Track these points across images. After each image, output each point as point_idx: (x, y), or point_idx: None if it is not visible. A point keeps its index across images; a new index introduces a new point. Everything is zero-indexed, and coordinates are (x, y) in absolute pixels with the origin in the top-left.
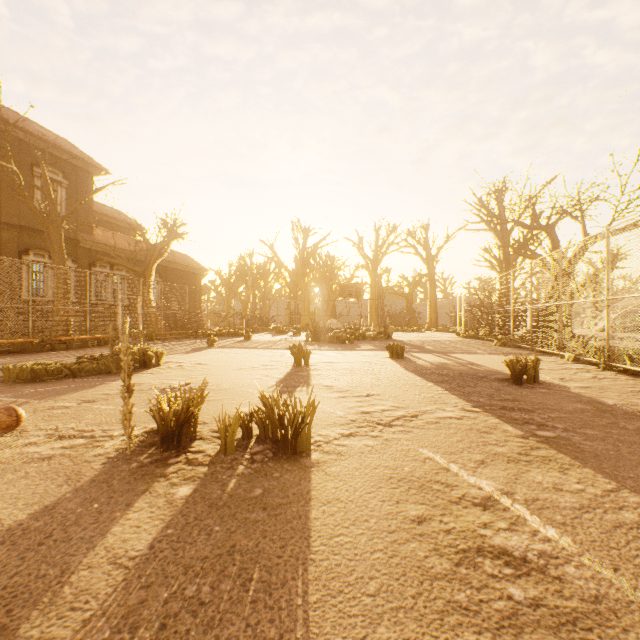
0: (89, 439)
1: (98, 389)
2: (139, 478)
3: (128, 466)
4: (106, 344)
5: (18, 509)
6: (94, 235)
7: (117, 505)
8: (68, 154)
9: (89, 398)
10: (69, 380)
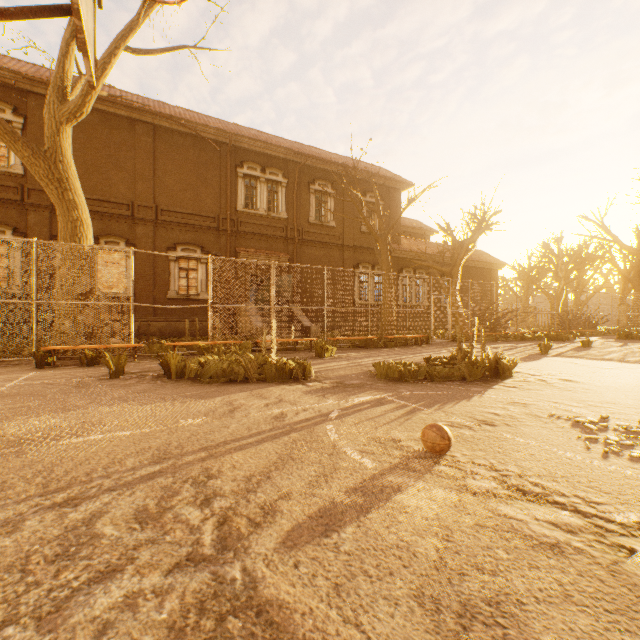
0: (579, 516)
1: (475, 403)
2: None
3: None
4: (421, 343)
5: None
6: (401, 244)
7: None
8: (383, 179)
9: (480, 417)
10: (429, 384)
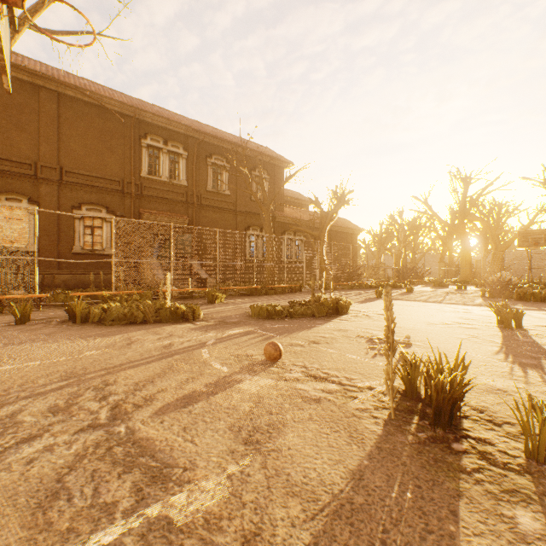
0: (339, 386)
1: (314, 331)
2: (432, 464)
3: (404, 437)
4: (295, 291)
5: (326, 464)
6: (284, 212)
7: (437, 507)
8: (269, 158)
9: (312, 339)
10: (289, 320)
